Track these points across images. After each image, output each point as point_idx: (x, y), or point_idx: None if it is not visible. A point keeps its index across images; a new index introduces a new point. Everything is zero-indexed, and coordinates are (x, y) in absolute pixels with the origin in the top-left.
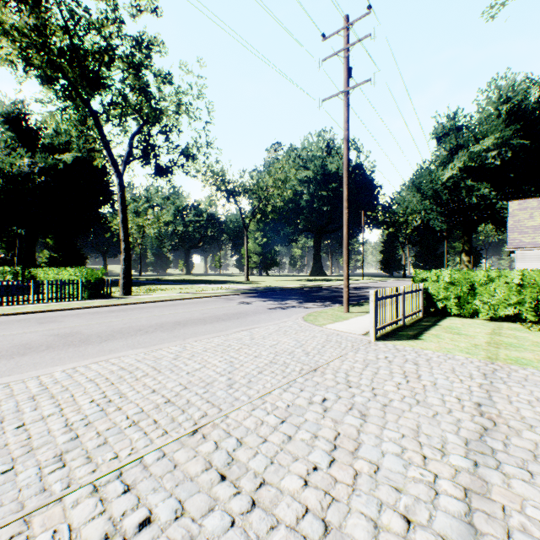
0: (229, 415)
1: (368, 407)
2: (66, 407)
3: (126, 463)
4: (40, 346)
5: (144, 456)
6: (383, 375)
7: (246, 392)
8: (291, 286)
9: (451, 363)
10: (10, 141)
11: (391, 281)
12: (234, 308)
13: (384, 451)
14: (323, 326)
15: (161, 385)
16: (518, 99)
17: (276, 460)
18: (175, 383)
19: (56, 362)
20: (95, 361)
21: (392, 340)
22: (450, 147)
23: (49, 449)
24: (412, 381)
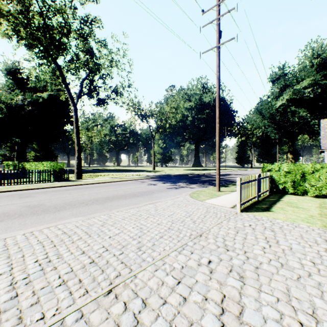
0: (137, 275)
1: (244, 269)
2: (15, 266)
3: (49, 325)
4: (14, 214)
5: (65, 317)
6: (250, 240)
7: (151, 254)
8: (181, 173)
9: (298, 230)
10: (11, 85)
11: (243, 170)
12: (145, 188)
13: (265, 317)
14: (203, 201)
15: (89, 247)
16: (324, 55)
17: (174, 324)
18: (99, 246)
19: (21, 227)
20: (48, 226)
21: (252, 211)
22: (280, 86)
23: None
24: (273, 246)
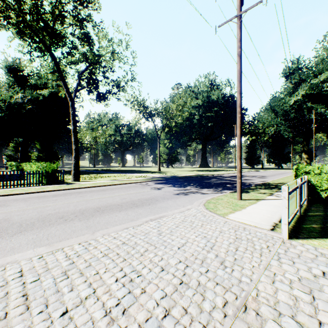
0: None
1: None
2: None
3: None
4: None
5: None
6: None
7: None
8: (188, 175)
9: None
10: (11, 83)
11: (255, 171)
12: (148, 193)
13: None
14: (226, 216)
15: None
16: None
17: None
18: None
19: None
20: None
21: (305, 238)
22: (295, 81)
23: None
24: None
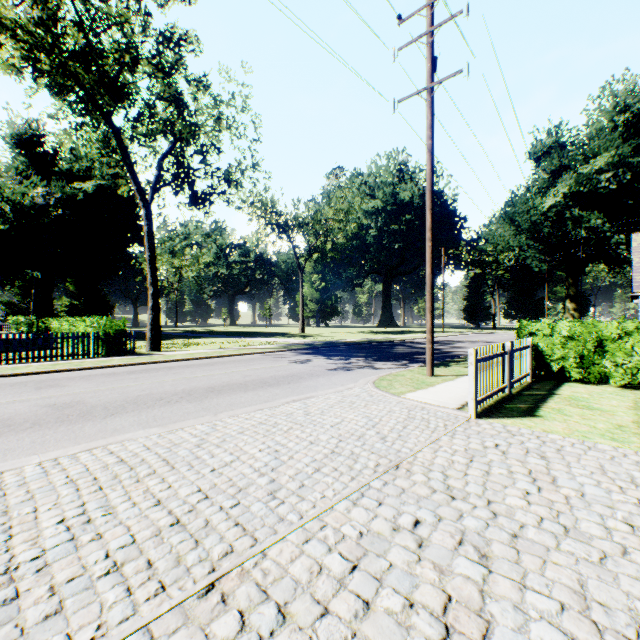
0: (268, 552)
1: (488, 539)
2: (18, 532)
3: None
4: (24, 422)
5: None
6: (499, 476)
7: (296, 506)
8: (356, 340)
9: (596, 456)
10: (22, 167)
11: (479, 334)
12: (285, 368)
13: None
14: (402, 395)
15: (171, 491)
16: (639, 107)
17: None
18: (191, 488)
19: (36, 448)
20: (89, 448)
21: (499, 417)
22: (551, 168)
23: None
24: (546, 489)
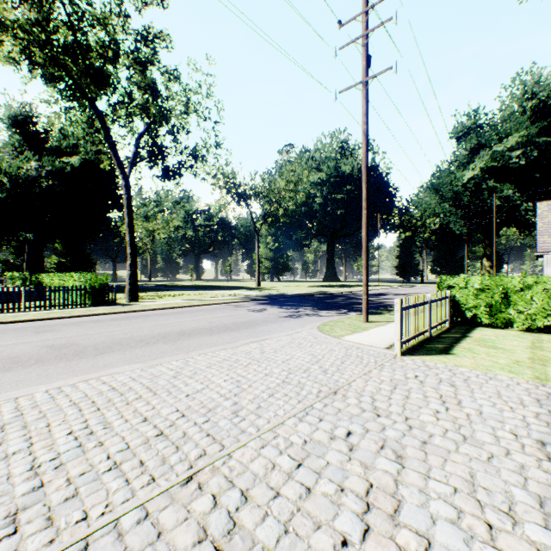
0: (233, 455)
1: (403, 444)
2: (37, 441)
3: (96, 529)
4: (29, 359)
5: (121, 516)
6: (416, 399)
7: (255, 422)
8: (304, 292)
9: (494, 384)
10: (17, 144)
11: (409, 287)
12: (244, 316)
13: (434, 516)
14: (341, 337)
15: (155, 411)
16: (544, 94)
17: (291, 527)
18: (171, 409)
19: (42, 379)
20: (85, 379)
21: (420, 355)
22: (470, 146)
23: (2, 504)
24: (452, 409)
